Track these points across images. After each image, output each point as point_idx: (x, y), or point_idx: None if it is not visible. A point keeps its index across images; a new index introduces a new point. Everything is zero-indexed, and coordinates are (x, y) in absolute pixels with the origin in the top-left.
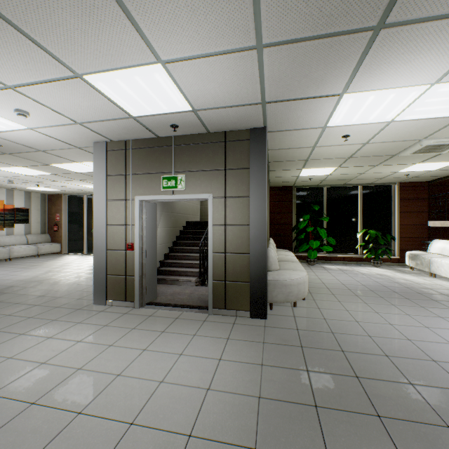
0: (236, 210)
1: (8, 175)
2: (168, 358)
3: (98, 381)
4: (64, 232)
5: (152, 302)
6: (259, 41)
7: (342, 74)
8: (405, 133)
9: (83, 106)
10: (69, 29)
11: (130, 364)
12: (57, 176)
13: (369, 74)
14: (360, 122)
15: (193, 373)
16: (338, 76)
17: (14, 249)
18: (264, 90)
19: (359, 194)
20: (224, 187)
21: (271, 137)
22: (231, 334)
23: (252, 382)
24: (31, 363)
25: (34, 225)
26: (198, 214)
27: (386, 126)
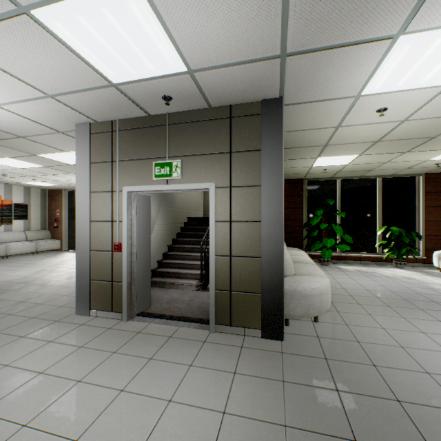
0: (243, 203)
1: None
2: (150, 408)
3: None
4: (64, 228)
5: (144, 311)
6: None
7: None
8: None
9: (46, 67)
10: None
11: (97, 418)
12: (50, 169)
13: None
14: (408, 86)
15: None
16: None
17: (11, 246)
18: (286, 31)
19: (378, 187)
20: (229, 174)
21: (286, 113)
22: (239, 365)
23: None
24: None
25: (34, 221)
26: (201, 209)
27: (440, 93)
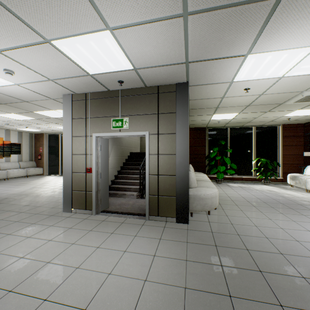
0: (166, 144)
1: (5, 120)
2: (115, 254)
3: (61, 272)
4: (45, 160)
5: (105, 210)
6: (185, 9)
7: (248, 38)
8: (292, 86)
9: (53, 66)
10: (36, 1)
11: (87, 259)
12: (39, 120)
13: (269, 37)
14: (259, 77)
15: (134, 267)
16: (245, 39)
17: (10, 172)
18: (187, 52)
19: (253, 133)
20: (157, 127)
21: (191, 90)
22: (163, 235)
23: (179, 275)
24: (12, 257)
25: (25, 155)
26: (139, 147)
27: (278, 81)
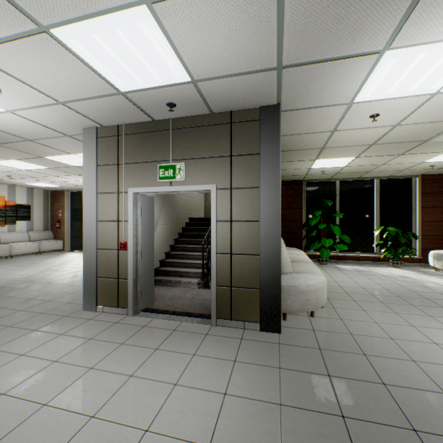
0: (243, 204)
1: (5, 170)
2: (158, 391)
3: (64, 426)
4: (67, 229)
5: (148, 307)
6: None
7: (391, 16)
8: None
9: (60, 77)
10: None
11: (110, 399)
12: (54, 170)
13: (429, 13)
14: (397, 95)
15: (190, 417)
16: (385, 18)
17: (15, 246)
18: (281, 46)
19: (375, 188)
20: (230, 177)
21: (284, 118)
22: (239, 354)
23: (270, 436)
24: None
25: (37, 222)
26: (202, 210)
27: (428, 100)
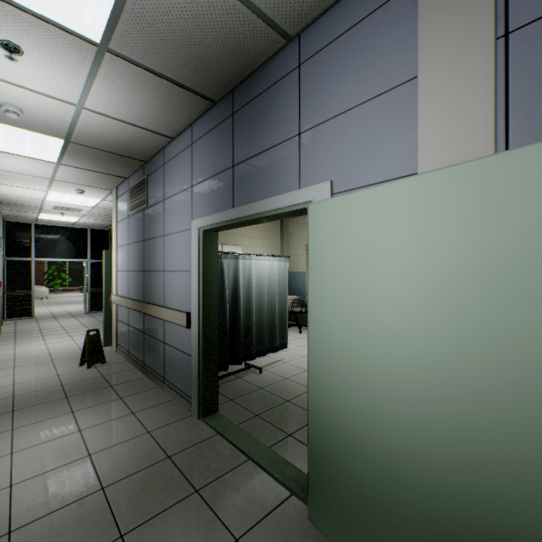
0: None
1: None
2: None
3: None
4: None
5: None
6: None
7: None
8: None
9: None
10: None
11: None
12: None
13: None
14: None
15: None
16: None
17: None
18: None
19: None
20: None
21: None
22: None
23: None
24: None
25: None
26: None
27: None
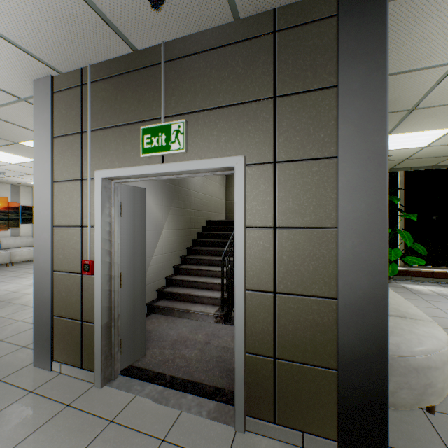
0: (300, 192)
1: None
2: None
3: None
4: None
5: (134, 365)
6: None
7: None
8: None
9: None
10: None
11: None
12: None
13: None
14: None
15: None
16: None
17: (16, 252)
18: None
19: None
20: (273, 139)
21: None
22: None
23: None
24: None
25: None
26: (223, 211)
27: None
